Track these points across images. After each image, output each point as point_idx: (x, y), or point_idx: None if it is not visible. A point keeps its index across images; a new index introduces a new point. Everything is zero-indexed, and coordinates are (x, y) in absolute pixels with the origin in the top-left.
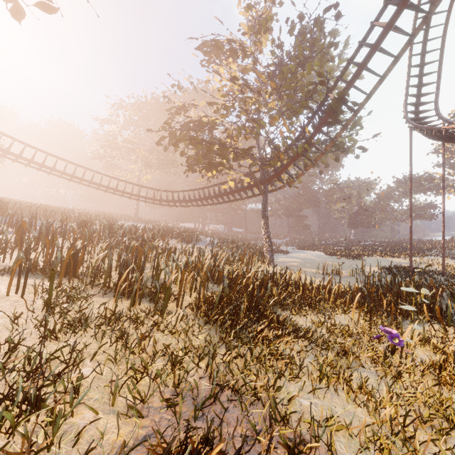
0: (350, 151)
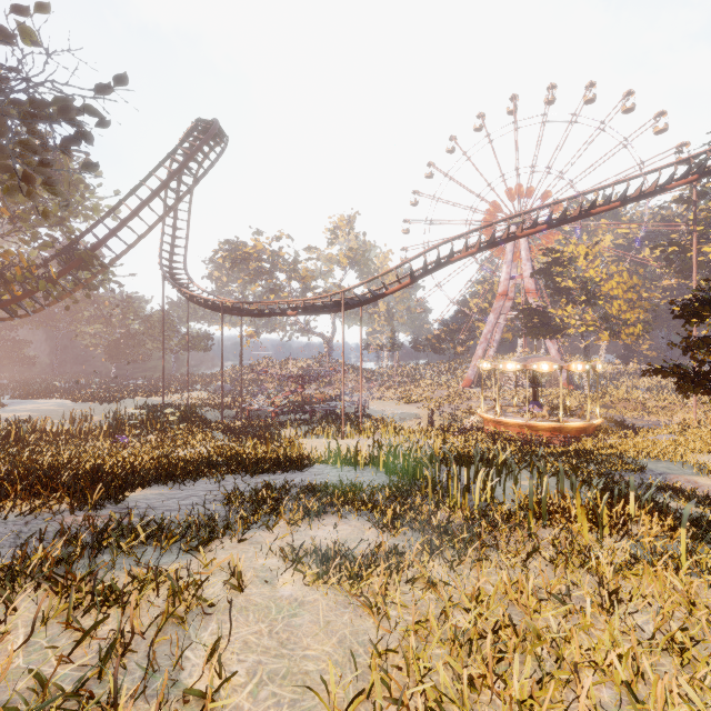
0: (104, 287)
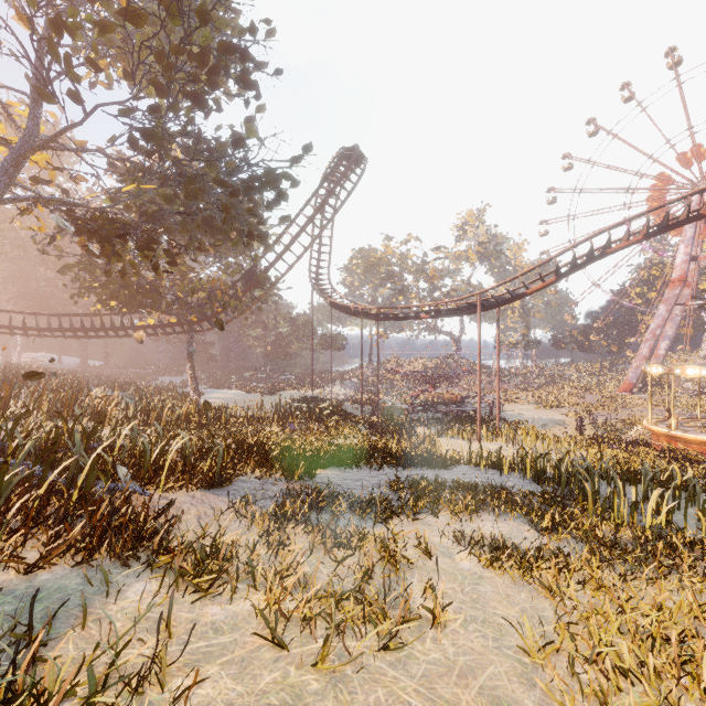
0: (270, 301)
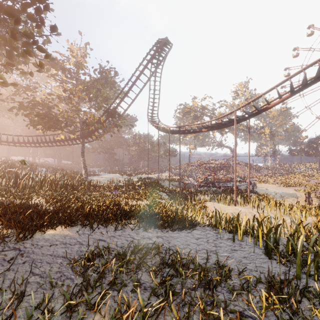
0: (125, 127)
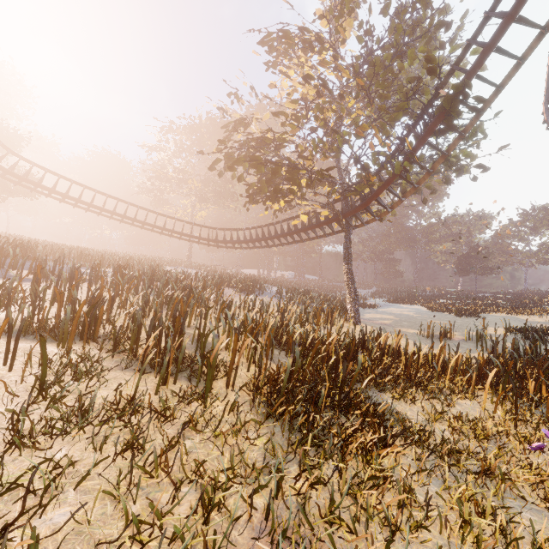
0: (465, 171)
